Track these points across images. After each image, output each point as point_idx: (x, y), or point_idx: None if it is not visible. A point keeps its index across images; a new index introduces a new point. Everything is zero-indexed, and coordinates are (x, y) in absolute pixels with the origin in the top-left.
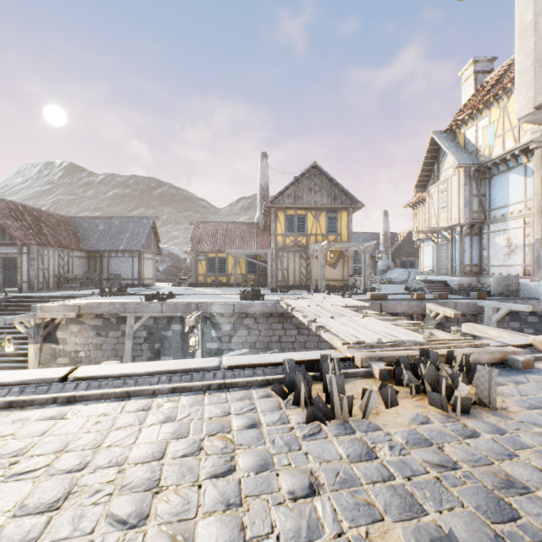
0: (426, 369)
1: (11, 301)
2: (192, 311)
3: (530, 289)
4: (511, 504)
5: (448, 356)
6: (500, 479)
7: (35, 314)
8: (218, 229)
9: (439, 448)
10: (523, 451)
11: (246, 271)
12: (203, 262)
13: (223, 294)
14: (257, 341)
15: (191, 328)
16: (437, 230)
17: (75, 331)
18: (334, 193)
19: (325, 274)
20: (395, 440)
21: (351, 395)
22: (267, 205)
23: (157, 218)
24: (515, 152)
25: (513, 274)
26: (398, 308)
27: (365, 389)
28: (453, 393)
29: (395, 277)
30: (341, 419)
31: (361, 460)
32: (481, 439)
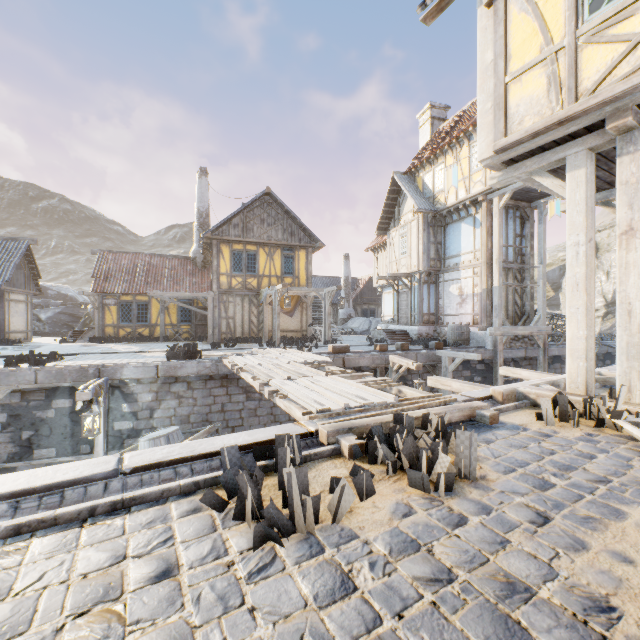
0: (403, 440)
1: None
2: (90, 378)
3: (478, 337)
4: (519, 621)
5: (424, 419)
6: (501, 583)
7: None
8: (137, 264)
9: (429, 551)
10: (513, 533)
11: (177, 320)
12: (113, 308)
13: (143, 351)
14: (191, 413)
15: (87, 403)
16: (398, 277)
17: None
18: (291, 228)
19: (281, 324)
20: (377, 551)
21: (315, 487)
22: (207, 235)
23: (34, 242)
24: (466, 202)
25: (465, 323)
26: (362, 362)
27: (334, 478)
28: (433, 466)
29: (356, 327)
30: (305, 533)
31: (334, 599)
32: (470, 525)
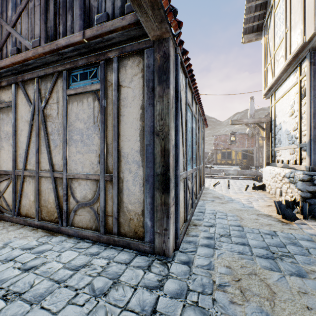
0: None
1: None
2: (221, 172)
3: None
4: None
5: None
6: None
7: None
8: (226, 138)
9: None
10: None
11: (241, 158)
12: (219, 154)
13: (231, 167)
14: None
15: None
16: None
17: None
18: None
19: None
20: None
21: None
22: (253, 126)
23: None
24: None
25: None
26: None
27: None
28: None
29: None
30: None
31: None
32: None
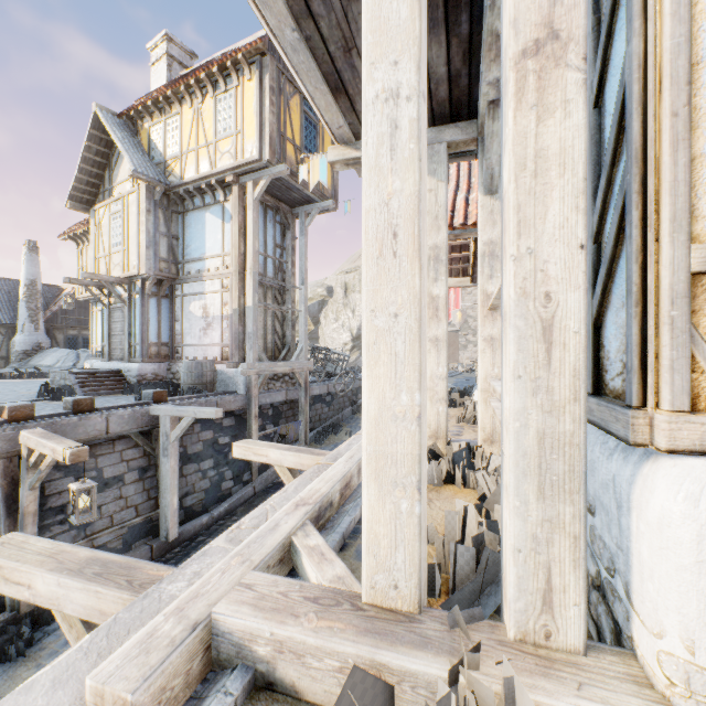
0: None
1: None
2: None
3: (229, 378)
4: None
5: None
6: None
7: None
8: None
9: None
10: None
11: None
12: None
13: None
14: None
15: None
16: (104, 281)
17: None
18: None
19: None
20: None
21: None
22: None
23: None
24: (212, 180)
25: (211, 358)
26: None
27: None
28: None
29: (49, 364)
30: None
31: None
32: None
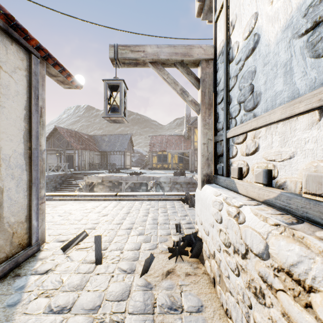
0: None
1: (72, 175)
2: (151, 180)
3: None
4: None
5: None
6: None
7: (85, 180)
8: (163, 139)
9: None
10: None
11: (177, 161)
12: (155, 157)
13: (166, 173)
14: None
15: (151, 187)
16: None
17: (101, 188)
18: None
19: None
20: None
21: None
22: (188, 126)
23: (132, 134)
24: None
25: None
26: None
27: None
28: None
29: None
30: None
31: None
32: None
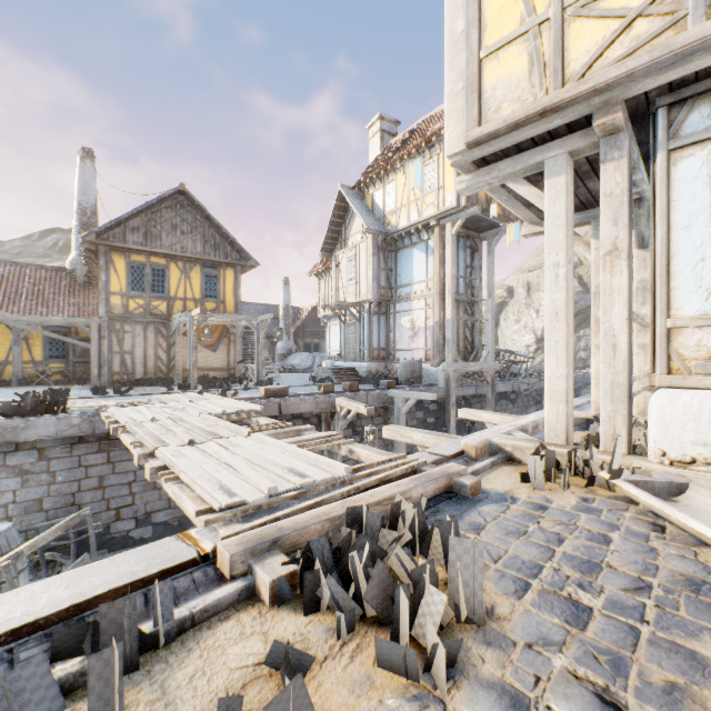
0: (364, 560)
1: None
2: None
3: (431, 374)
4: None
5: (393, 512)
6: None
7: None
8: None
9: None
10: None
11: (44, 356)
12: None
13: None
14: (44, 496)
15: None
16: (346, 306)
17: None
18: (214, 239)
19: (201, 361)
20: None
21: None
22: (88, 238)
23: None
24: (419, 226)
25: (417, 359)
26: (303, 407)
27: (227, 699)
28: (417, 611)
29: (298, 363)
30: None
31: None
32: None
